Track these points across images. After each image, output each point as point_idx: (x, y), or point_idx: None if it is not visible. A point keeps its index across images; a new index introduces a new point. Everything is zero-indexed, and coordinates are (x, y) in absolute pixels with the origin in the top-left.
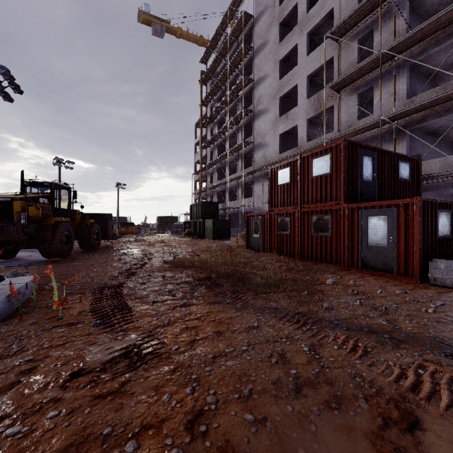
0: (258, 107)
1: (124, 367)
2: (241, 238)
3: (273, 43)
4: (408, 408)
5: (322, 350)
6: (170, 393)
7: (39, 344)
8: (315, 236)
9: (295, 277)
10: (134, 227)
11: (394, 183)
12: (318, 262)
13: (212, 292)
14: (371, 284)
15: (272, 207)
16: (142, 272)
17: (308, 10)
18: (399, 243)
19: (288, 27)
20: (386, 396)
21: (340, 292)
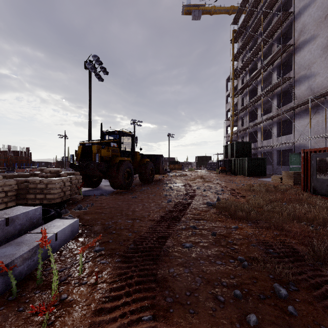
0: (300, 39)
1: None
2: (286, 177)
3: None
4: None
5: None
6: None
7: None
8: None
9: None
10: (179, 164)
11: None
12: None
13: None
14: None
15: None
16: (185, 218)
17: None
18: None
19: None
20: None
21: None
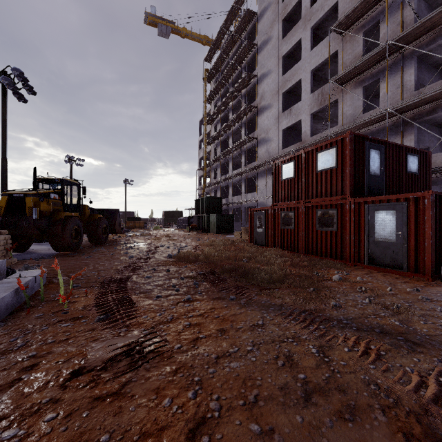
0: (261, 103)
1: (125, 366)
2: (244, 233)
3: (276, 39)
4: (432, 423)
5: (331, 352)
6: (172, 396)
7: (43, 339)
8: (320, 230)
9: (300, 273)
10: (140, 222)
11: (402, 177)
12: (323, 257)
13: (216, 287)
14: (380, 281)
15: (276, 201)
16: (147, 266)
17: (312, 5)
18: (409, 238)
19: (291, 23)
20: (406, 408)
21: (348, 289)
